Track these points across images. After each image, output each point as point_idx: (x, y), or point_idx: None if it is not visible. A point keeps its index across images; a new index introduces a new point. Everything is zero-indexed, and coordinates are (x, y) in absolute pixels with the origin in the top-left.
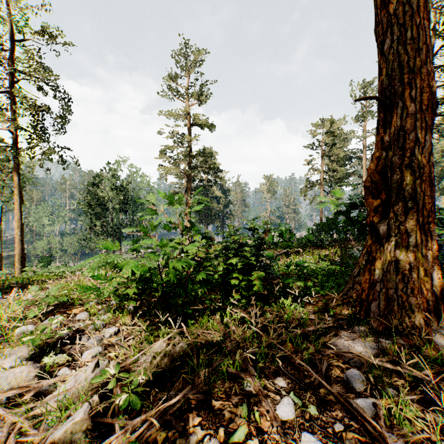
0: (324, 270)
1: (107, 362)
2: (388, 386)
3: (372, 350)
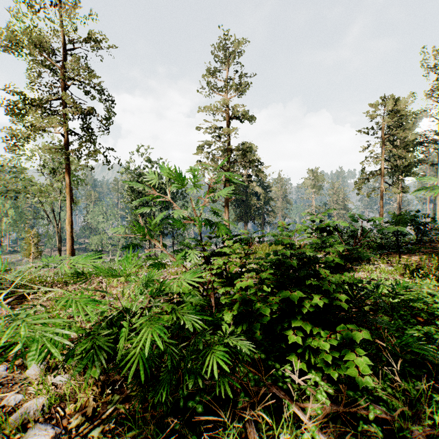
0: (435, 296)
1: None
2: None
3: None
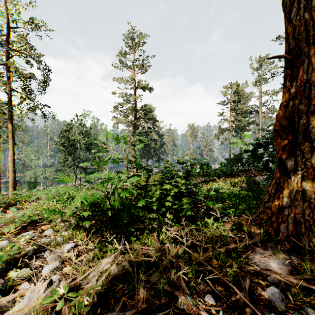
0: (235, 194)
1: (58, 282)
2: (306, 304)
3: (286, 267)
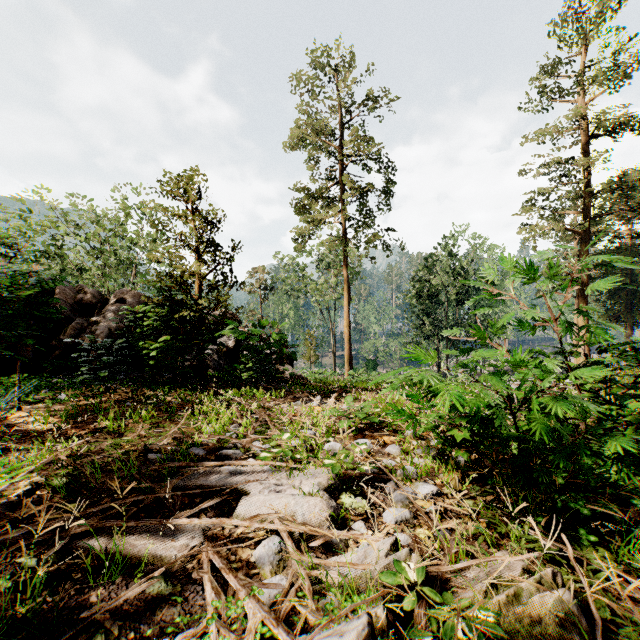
0: None
1: (407, 550)
2: None
3: None
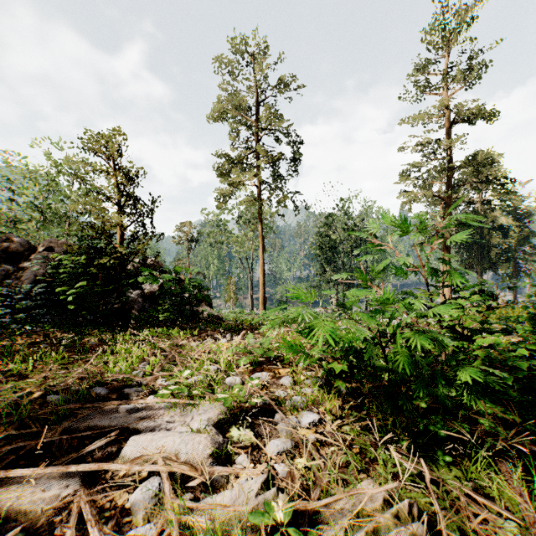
0: None
1: (276, 489)
2: None
3: None
